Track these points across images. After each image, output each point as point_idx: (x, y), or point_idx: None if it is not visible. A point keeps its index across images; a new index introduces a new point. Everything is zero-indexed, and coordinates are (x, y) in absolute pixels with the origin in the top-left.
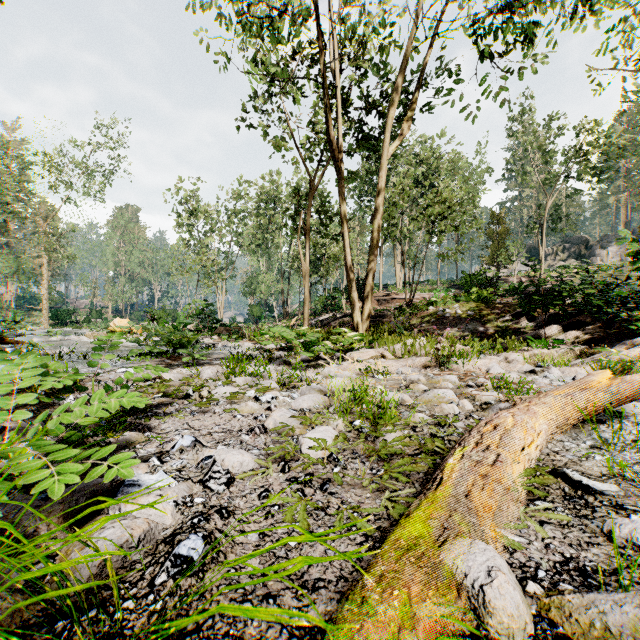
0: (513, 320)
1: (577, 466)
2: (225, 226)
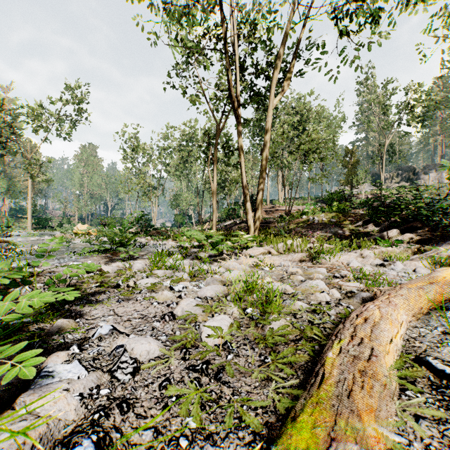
0: (364, 225)
1: (435, 353)
2: (157, 158)
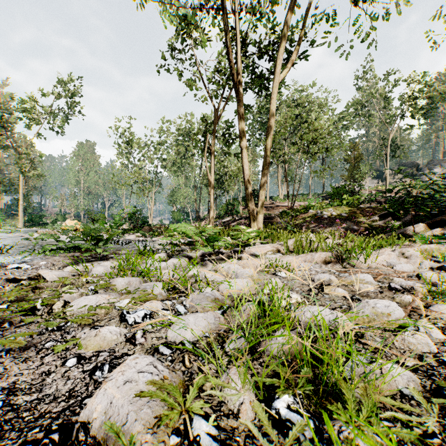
0: (380, 220)
1: None
2: (154, 153)
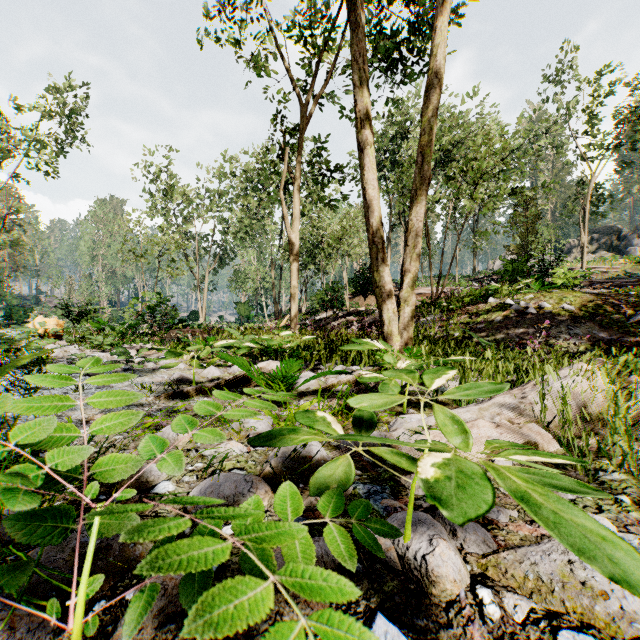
0: None
1: None
2: (206, 209)
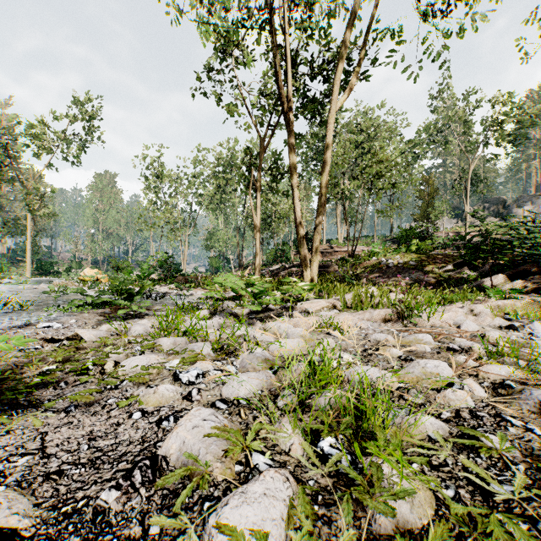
0: (455, 270)
1: None
2: (187, 188)
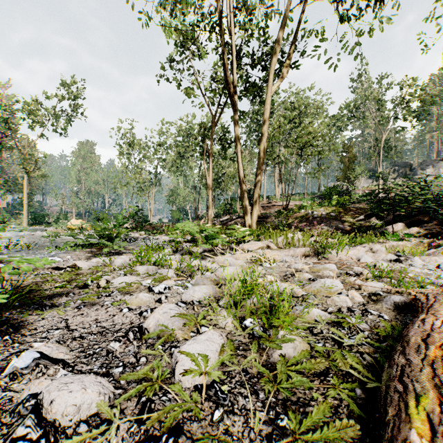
0: (366, 219)
1: None
2: (154, 154)
